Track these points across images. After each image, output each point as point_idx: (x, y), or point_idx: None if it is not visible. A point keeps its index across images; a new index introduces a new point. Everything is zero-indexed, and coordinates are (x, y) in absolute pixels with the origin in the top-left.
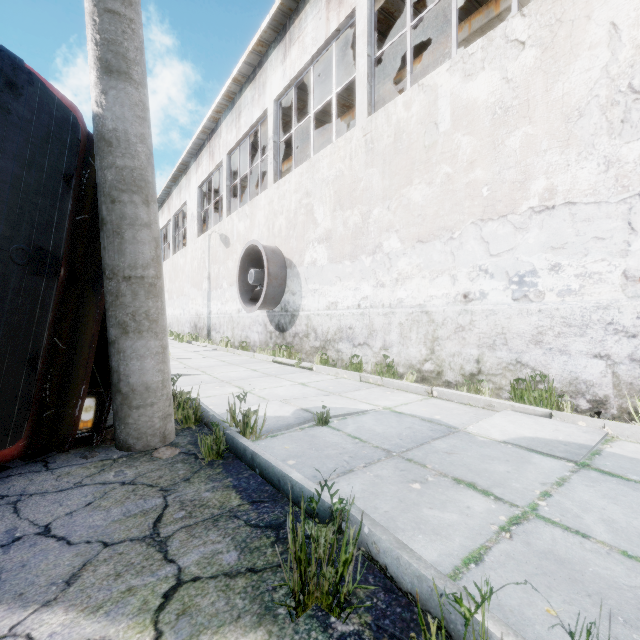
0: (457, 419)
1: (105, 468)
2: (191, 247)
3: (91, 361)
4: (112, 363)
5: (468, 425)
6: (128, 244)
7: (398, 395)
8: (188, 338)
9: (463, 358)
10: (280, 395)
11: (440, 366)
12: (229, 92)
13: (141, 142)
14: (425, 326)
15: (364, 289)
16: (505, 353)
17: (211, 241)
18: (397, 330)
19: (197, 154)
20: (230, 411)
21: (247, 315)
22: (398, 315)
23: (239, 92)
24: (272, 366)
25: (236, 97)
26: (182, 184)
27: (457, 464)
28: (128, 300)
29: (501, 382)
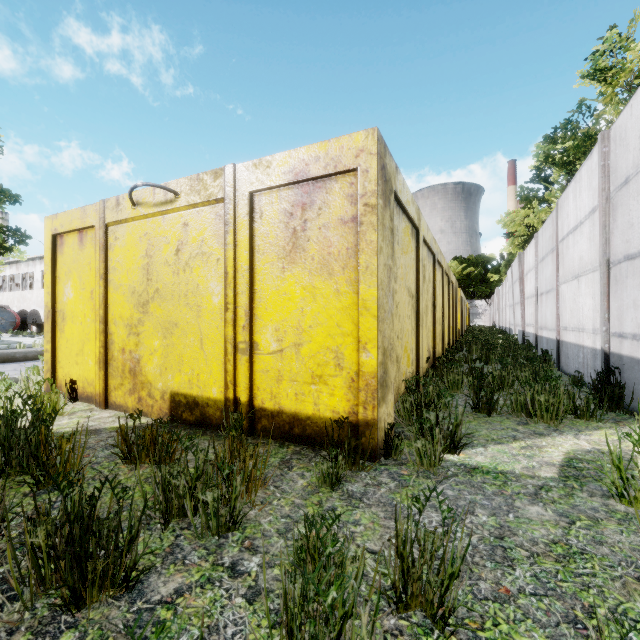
0: None
1: None
2: None
3: None
4: None
5: None
6: None
7: None
8: None
9: None
10: None
11: None
12: None
13: None
14: None
15: None
16: None
17: None
18: None
19: None
20: None
21: None
22: None
23: None
24: None
25: None
26: None
27: None
28: None
29: None
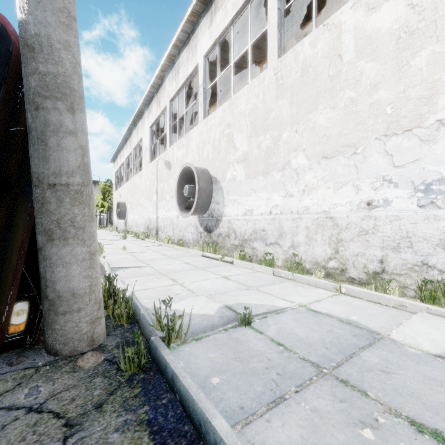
0: (374, 321)
1: (22, 382)
2: (145, 171)
3: (20, 267)
4: (40, 269)
5: (389, 329)
6: (52, 151)
7: (309, 290)
8: (142, 236)
9: (366, 258)
10: (206, 288)
11: (344, 264)
12: (170, 55)
13: (65, 49)
14: (329, 229)
15: (275, 199)
16: (410, 255)
17: (158, 166)
18: (304, 232)
19: (149, 104)
20: (156, 315)
21: (183, 219)
22: (305, 220)
23: (178, 54)
24: (201, 260)
25: (175, 58)
26: (139, 126)
27: (403, 392)
28: (53, 207)
29: (406, 281)
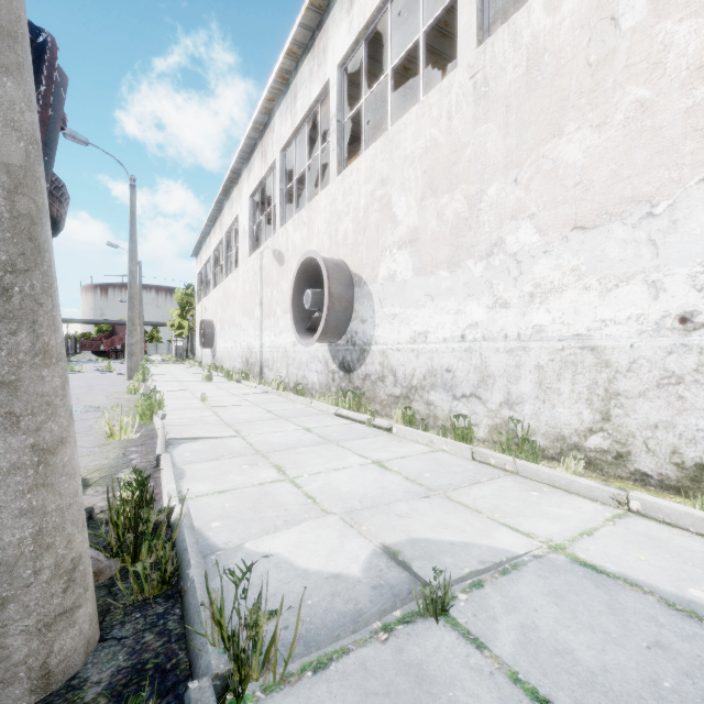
0: None
1: None
2: (242, 268)
3: None
4: None
5: None
6: None
7: (557, 502)
8: (238, 376)
9: (679, 434)
10: (342, 492)
11: (623, 444)
12: (282, 71)
13: None
14: (590, 372)
15: (472, 312)
16: None
17: (263, 259)
18: (532, 377)
19: (249, 158)
20: (211, 608)
21: (304, 349)
22: (534, 352)
23: (295, 69)
24: (333, 422)
25: (291, 77)
26: (233, 196)
27: None
28: None
29: None
